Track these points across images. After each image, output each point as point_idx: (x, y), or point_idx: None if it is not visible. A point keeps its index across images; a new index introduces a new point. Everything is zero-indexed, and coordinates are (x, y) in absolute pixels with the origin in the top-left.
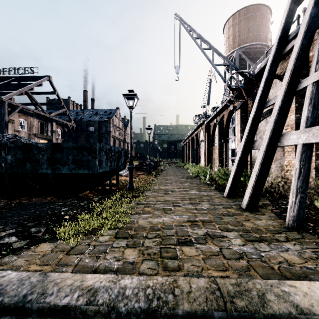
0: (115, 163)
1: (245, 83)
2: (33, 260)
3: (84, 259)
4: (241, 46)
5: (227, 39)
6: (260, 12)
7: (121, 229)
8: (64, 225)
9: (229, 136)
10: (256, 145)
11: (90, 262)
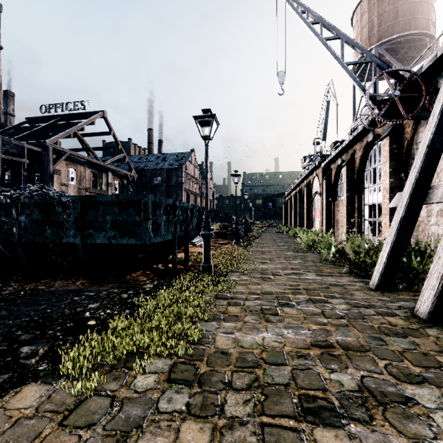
0: (183, 227)
1: (400, 92)
2: None
3: None
4: (384, 40)
5: (358, 32)
6: None
7: (182, 357)
8: (81, 341)
9: (365, 184)
10: (439, 194)
11: None
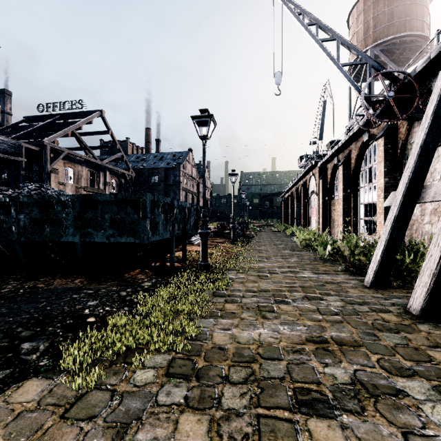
0: (181, 226)
1: (395, 93)
2: None
3: (90, 440)
4: (379, 41)
5: (354, 33)
6: None
7: (181, 353)
8: (81, 337)
9: (360, 183)
10: (432, 194)
11: None
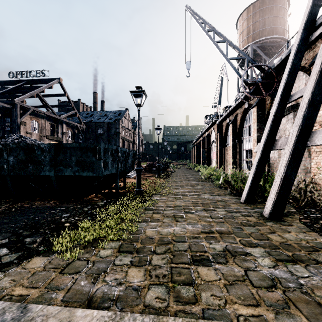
0: (122, 164)
1: (263, 78)
2: (20, 280)
3: (79, 281)
4: (256, 40)
5: (240, 33)
6: (277, 3)
7: (126, 241)
8: (62, 234)
9: (243, 136)
10: (279, 144)
11: (86, 285)
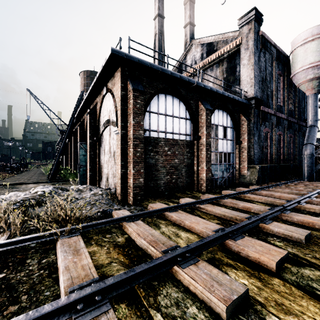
0: None
1: None
2: None
3: None
4: None
5: (81, 83)
6: None
7: None
8: None
9: None
10: None
11: None
